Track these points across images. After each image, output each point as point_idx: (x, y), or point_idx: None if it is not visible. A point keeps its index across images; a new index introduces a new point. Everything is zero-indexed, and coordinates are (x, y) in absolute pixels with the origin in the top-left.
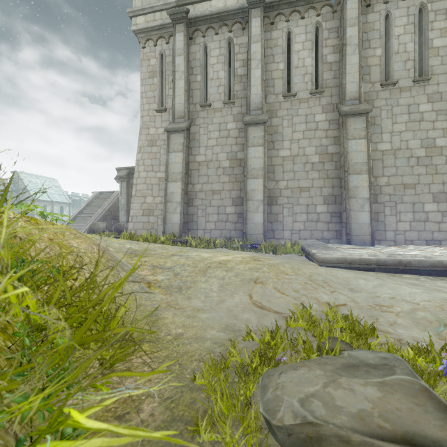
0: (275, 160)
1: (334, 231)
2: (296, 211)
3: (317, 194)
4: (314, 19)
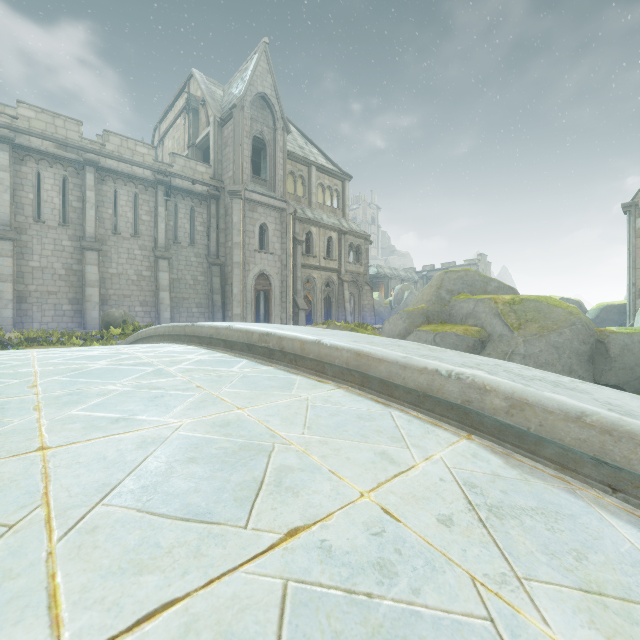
0: (25, 268)
1: (77, 323)
2: (45, 309)
3: (64, 297)
4: (62, 172)
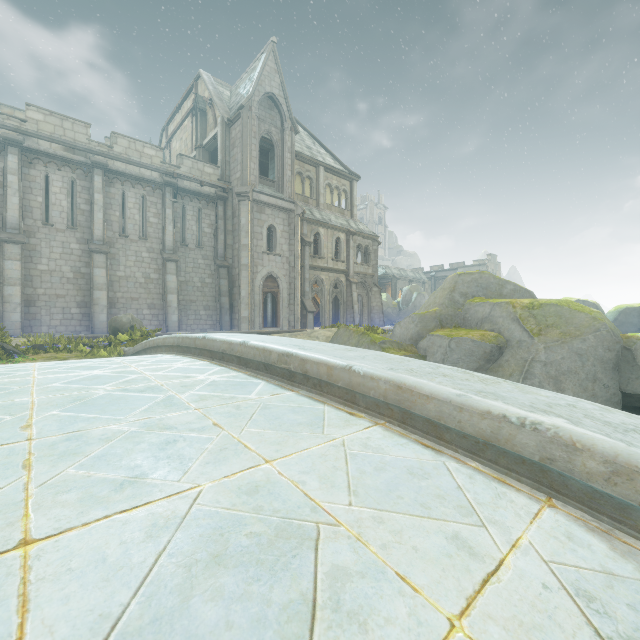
0: (34, 272)
1: (86, 326)
2: (54, 312)
3: (72, 300)
4: (70, 175)
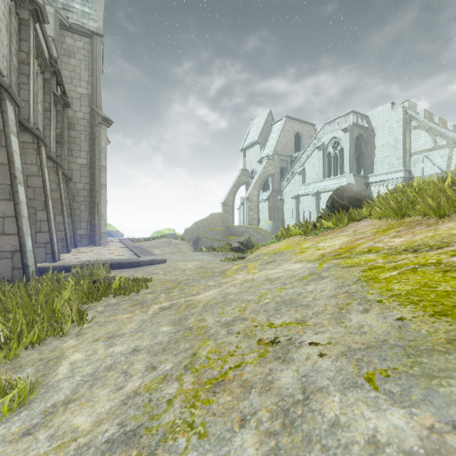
0: None
1: None
2: None
3: None
4: None
